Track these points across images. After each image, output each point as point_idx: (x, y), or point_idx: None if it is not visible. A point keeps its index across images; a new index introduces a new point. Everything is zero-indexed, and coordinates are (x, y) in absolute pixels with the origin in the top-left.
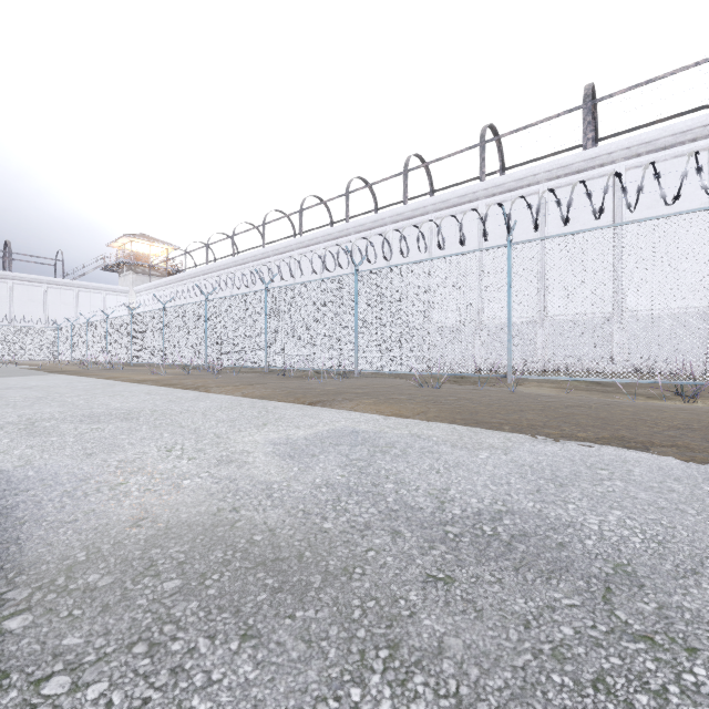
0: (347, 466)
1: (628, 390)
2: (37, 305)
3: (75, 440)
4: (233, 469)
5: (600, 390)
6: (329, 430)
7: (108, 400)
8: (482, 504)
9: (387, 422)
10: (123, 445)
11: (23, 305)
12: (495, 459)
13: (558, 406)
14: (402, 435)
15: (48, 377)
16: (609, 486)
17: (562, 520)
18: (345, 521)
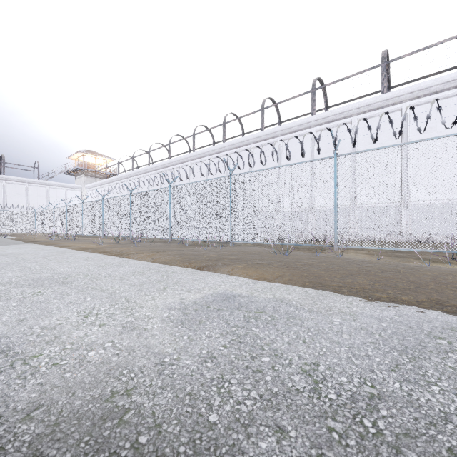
0: (228, 335)
1: (417, 256)
2: (21, 196)
3: (17, 304)
4: (133, 337)
5: (398, 256)
6: (213, 294)
7: (56, 265)
8: (353, 385)
9: (255, 286)
10: (51, 310)
11: (13, 196)
12: (347, 325)
13: (376, 270)
14: (269, 300)
15: (22, 246)
16: (456, 360)
17: (435, 409)
18: (229, 411)
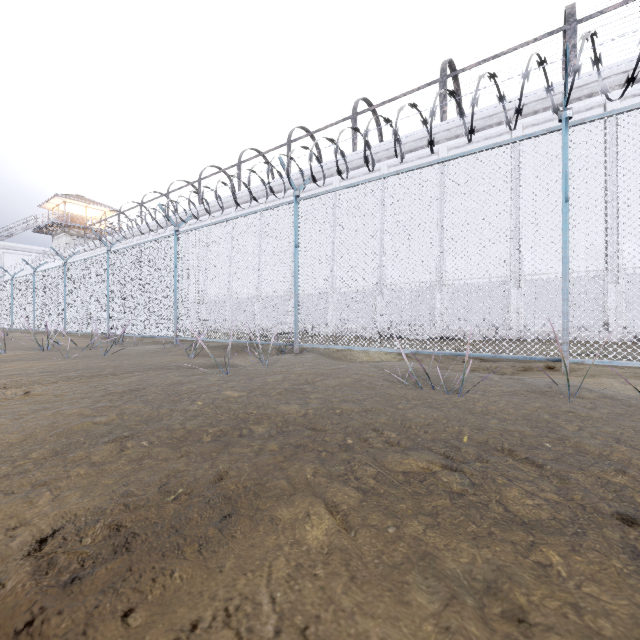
0: None
1: None
2: None
3: None
4: None
5: None
6: None
7: None
8: None
9: None
10: None
11: None
12: None
13: None
14: None
15: None
16: None
17: None
18: None
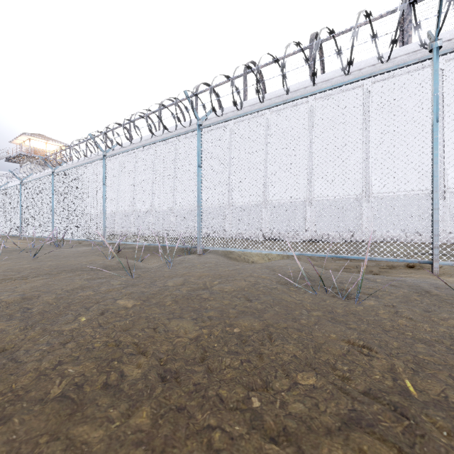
0: None
1: None
2: None
3: None
4: None
5: None
6: None
7: None
8: None
9: None
10: None
11: None
12: None
13: None
14: None
15: None
16: None
17: None
18: None
